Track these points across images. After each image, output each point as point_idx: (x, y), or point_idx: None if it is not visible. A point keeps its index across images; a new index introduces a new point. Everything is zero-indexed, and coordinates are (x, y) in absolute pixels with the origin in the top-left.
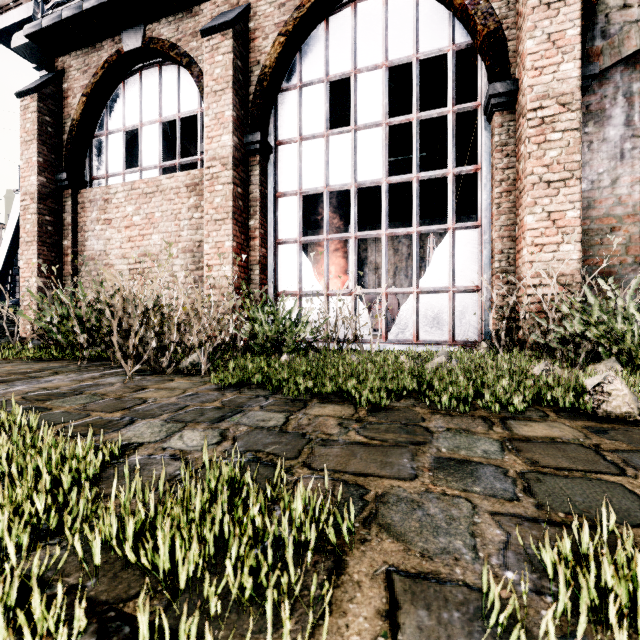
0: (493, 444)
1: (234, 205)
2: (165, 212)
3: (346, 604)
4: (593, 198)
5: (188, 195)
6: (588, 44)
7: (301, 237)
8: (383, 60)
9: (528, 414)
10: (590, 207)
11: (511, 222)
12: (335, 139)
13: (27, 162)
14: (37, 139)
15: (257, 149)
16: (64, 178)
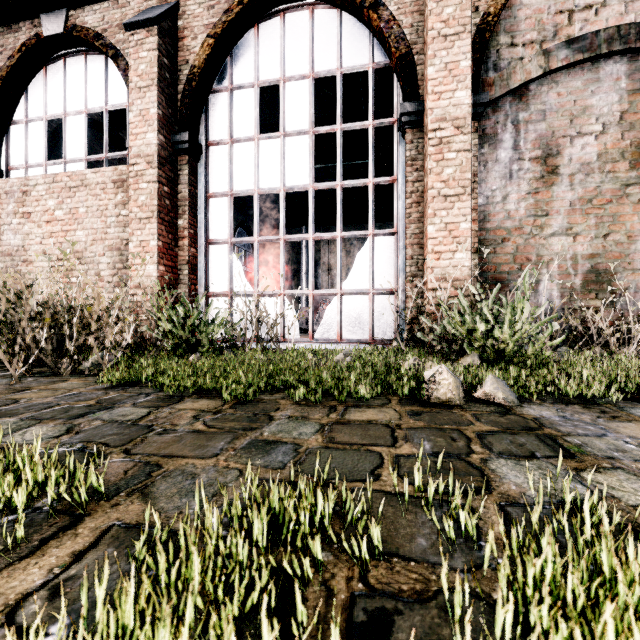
0: (314, 427)
1: (160, 204)
2: (90, 208)
3: (51, 549)
4: (488, 212)
5: (115, 191)
6: (483, 75)
7: (232, 238)
8: (310, 71)
9: (374, 402)
10: (486, 220)
11: (420, 231)
12: (265, 143)
13: None
14: None
15: (185, 149)
16: None
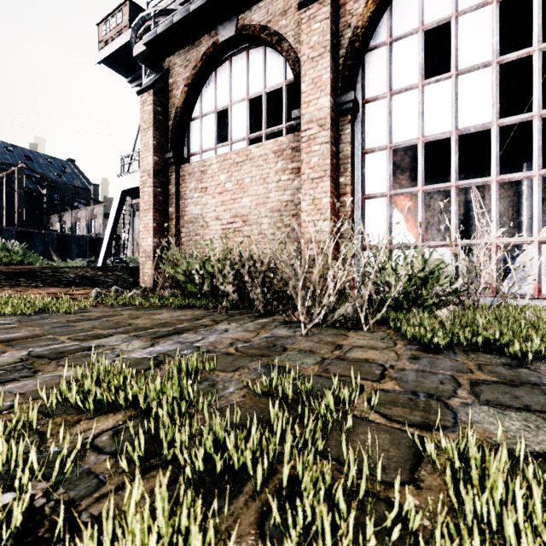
0: None
1: (331, 163)
2: (254, 177)
3: None
4: None
5: (275, 160)
6: None
7: (391, 191)
8: None
9: None
10: None
11: None
12: (431, 88)
13: (145, 146)
14: (152, 126)
15: (349, 108)
16: (171, 156)
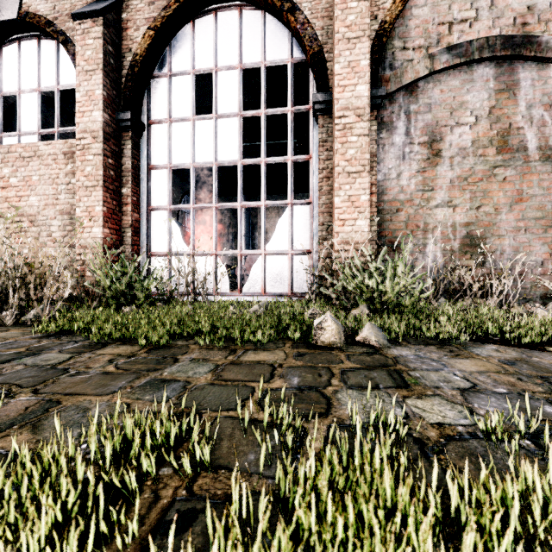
0: (209, 367)
1: (104, 174)
2: (43, 176)
3: None
4: (385, 186)
5: (65, 162)
6: (381, 72)
7: (171, 205)
8: (238, 62)
9: (271, 346)
10: (383, 193)
11: (329, 201)
12: (200, 124)
13: None
14: None
15: (129, 126)
16: None
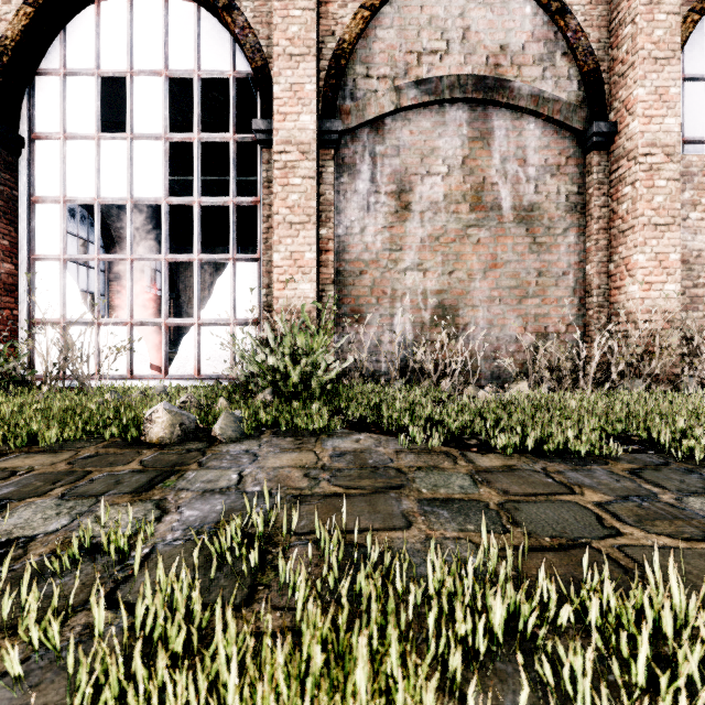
0: None
1: None
2: None
3: None
4: (347, 243)
5: None
6: (341, 102)
7: (65, 254)
8: (163, 68)
9: (74, 446)
10: (345, 251)
11: None
12: (108, 144)
13: None
14: None
15: None
16: None
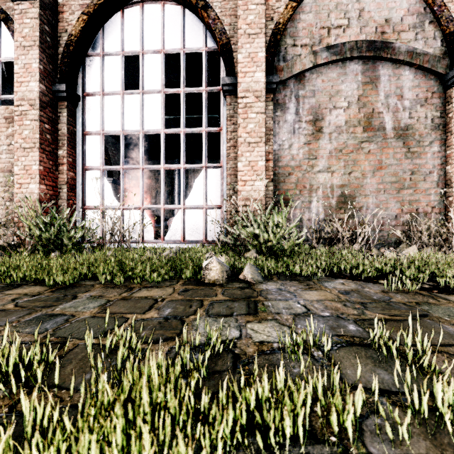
0: (100, 303)
1: (41, 137)
2: None
3: None
4: (280, 155)
5: (7, 125)
6: (276, 63)
7: (103, 166)
8: (162, 48)
9: (165, 284)
10: (279, 160)
11: (235, 165)
12: (128, 97)
13: None
14: None
15: (64, 96)
16: None
